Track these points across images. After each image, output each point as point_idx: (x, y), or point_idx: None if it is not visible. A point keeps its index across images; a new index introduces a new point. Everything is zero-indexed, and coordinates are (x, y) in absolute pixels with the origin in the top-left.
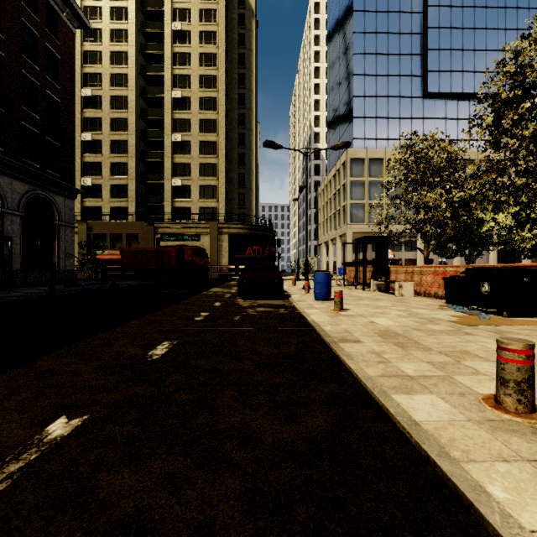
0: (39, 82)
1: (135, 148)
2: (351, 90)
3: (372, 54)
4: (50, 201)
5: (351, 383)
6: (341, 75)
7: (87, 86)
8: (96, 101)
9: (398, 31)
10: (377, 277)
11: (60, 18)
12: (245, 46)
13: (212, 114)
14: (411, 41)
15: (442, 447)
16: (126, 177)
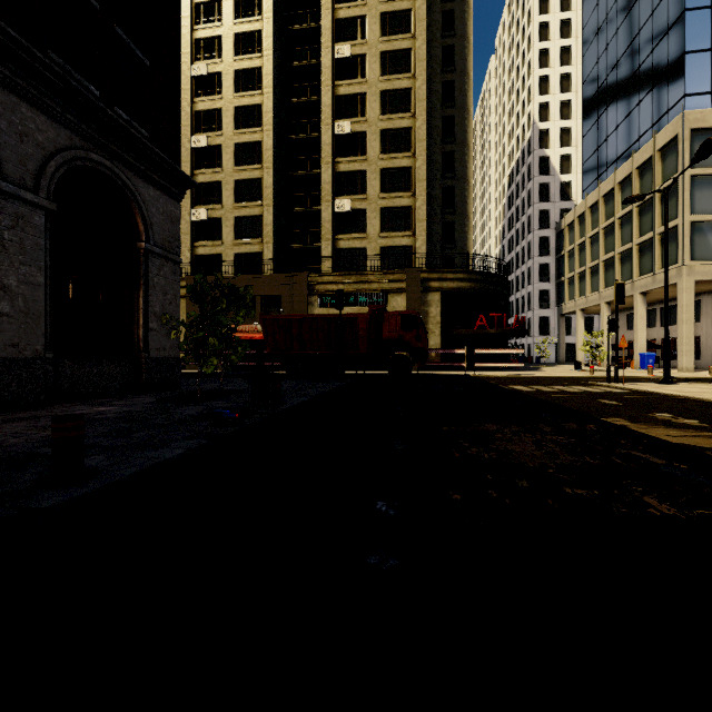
0: None
1: (273, 154)
2: None
3: None
4: (126, 191)
5: None
6: None
7: (200, 60)
8: (212, 82)
9: None
10: None
11: None
12: None
13: (403, 80)
14: None
15: None
16: (259, 203)
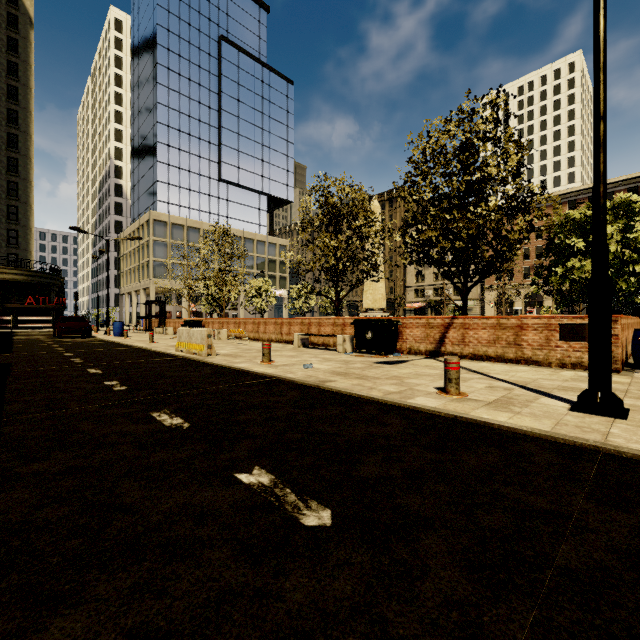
0: None
1: None
2: (156, 154)
3: (176, 129)
4: None
5: (122, 344)
6: (146, 130)
7: None
8: None
9: (198, 118)
10: (160, 325)
11: None
12: (19, 55)
13: None
14: (209, 131)
15: (133, 344)
16: None
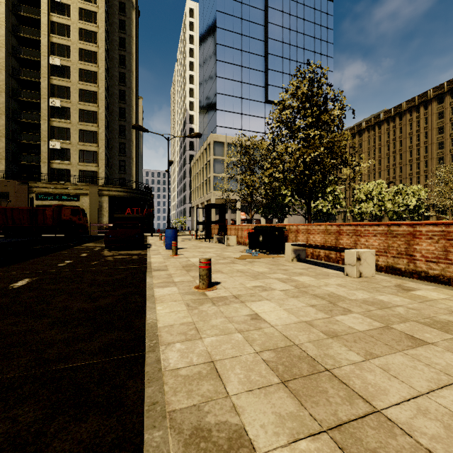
0: None
1: (5, 106)
2: (215, 88)
3: (231, 63)
4: None
5: (141, 287)
6: (208, 73)
7: None
8: None
9: (248, 51)
10: (219, 232)
11: None
12: (125, 32)
13: (93, 86)
14: (257, 60)
15: (155, 301)
16: None
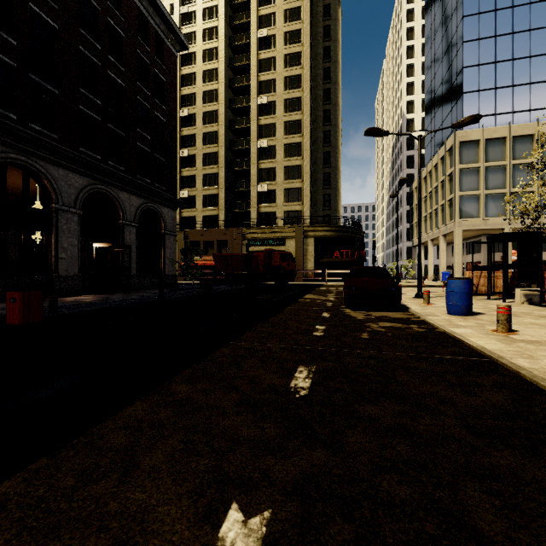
0: (150, 106)
1: (224, 159)
2: (460, 60)
3: (490, 11)
4: (158, 212)
5: None
6: (444, 46)
7: (184, 106)
8: (191, 119)
9: None
10: (522, 285)
11: (166, 45)
12: (330, 38)
13: (297, 115)
14: None
15: None
16: (216, 187)
